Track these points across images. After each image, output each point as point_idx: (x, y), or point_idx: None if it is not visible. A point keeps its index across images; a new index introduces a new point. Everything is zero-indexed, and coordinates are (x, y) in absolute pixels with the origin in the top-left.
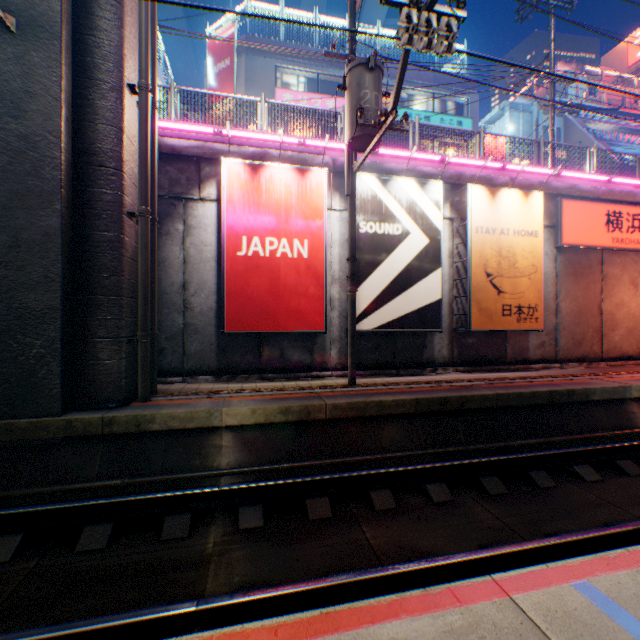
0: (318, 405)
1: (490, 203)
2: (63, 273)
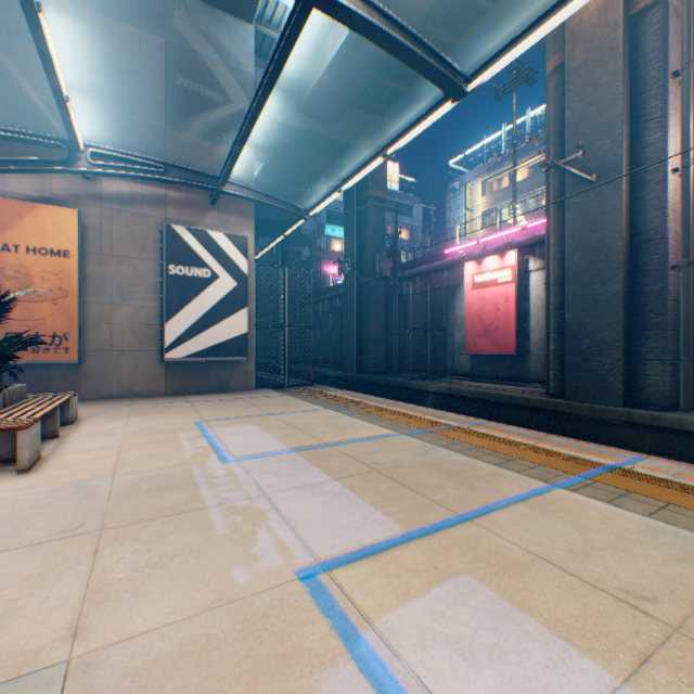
0: None
1: None
2: (621, 318)
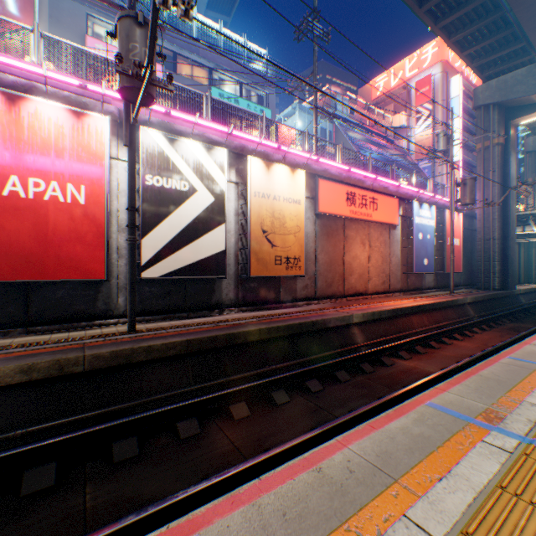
0: (75, 358)
1: (266, 174)
2: None
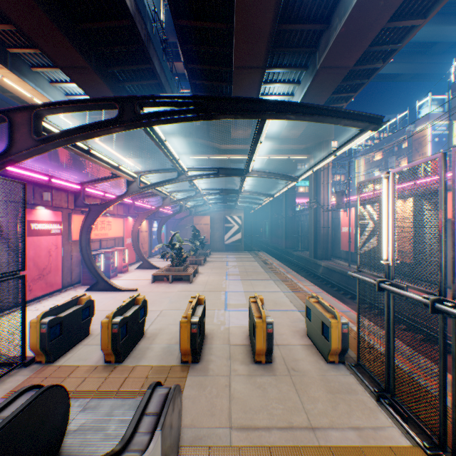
0: (328, 265)
1: None
2: (313, 238)
